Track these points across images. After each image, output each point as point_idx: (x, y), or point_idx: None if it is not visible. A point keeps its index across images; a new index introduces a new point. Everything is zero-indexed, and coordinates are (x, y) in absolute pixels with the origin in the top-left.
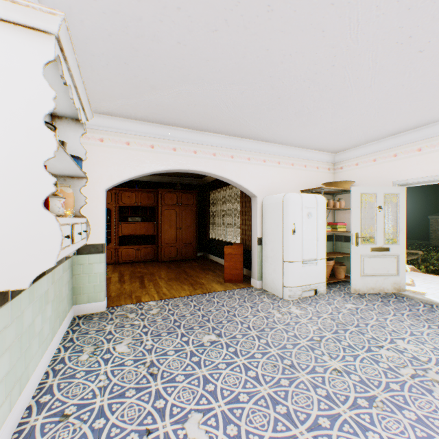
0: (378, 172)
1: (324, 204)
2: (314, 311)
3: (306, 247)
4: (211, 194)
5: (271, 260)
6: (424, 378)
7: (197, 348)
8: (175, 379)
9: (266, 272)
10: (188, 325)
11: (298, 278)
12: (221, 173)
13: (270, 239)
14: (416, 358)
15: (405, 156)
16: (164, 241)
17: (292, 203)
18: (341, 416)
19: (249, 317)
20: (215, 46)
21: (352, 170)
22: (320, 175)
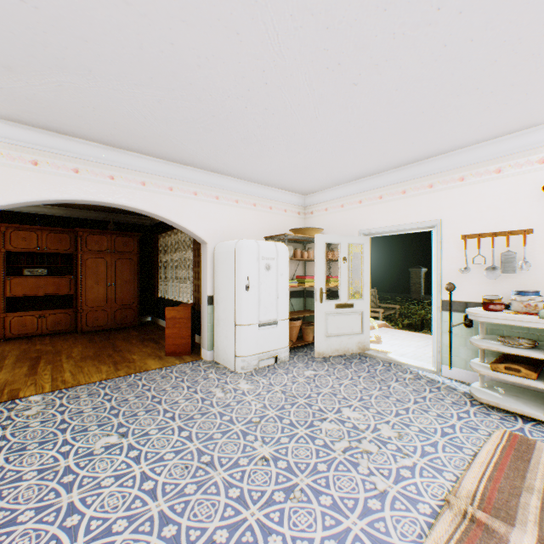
0: (345, 219)
1: (286, 253)
2: (267, 383)
3: (264, 307)
4: (161, 238)
5: (224, 324)
6: (356, 451)
7: (79, 460)
8: (16, 520)
9: (218, 340)
10: (82, 426)
11: (254, 344)
12: (154, 209)
13: (222, 297)
14: (355, 427)
15: (369, 204)
16: (88, 303)
17: (246, 252)
18: (246, 522)
19: (179, 403)
20: (89, 20)
21: (322, 216)
22: (289, 220)
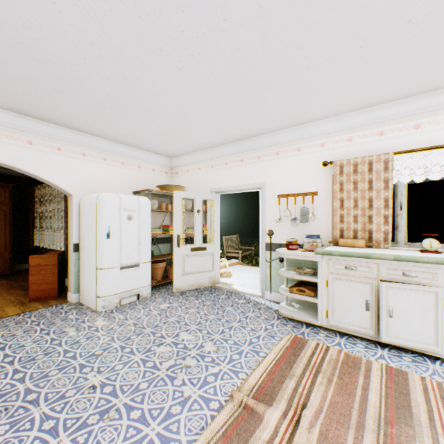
0: (202, 180)
1: (148, 206)
2: (123, 318)
3: (126, 252)
4: (38, 190)
5: (88, 269)
6: (178, 367)
7: None
8: None
9: (83, 283)
10: None
11: (116, 285)
12: (9, 161)
13: (87, 244)
14: (185, 347)
15: (219, 168)
16: None
17: (107, 204)
18: None
19: (25, 346)
20: None
21: (185, 176)
22: (157, 178)
